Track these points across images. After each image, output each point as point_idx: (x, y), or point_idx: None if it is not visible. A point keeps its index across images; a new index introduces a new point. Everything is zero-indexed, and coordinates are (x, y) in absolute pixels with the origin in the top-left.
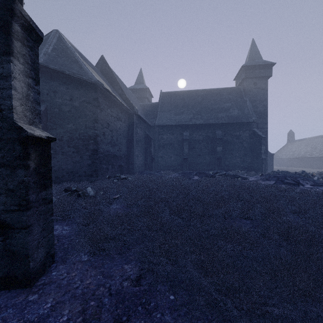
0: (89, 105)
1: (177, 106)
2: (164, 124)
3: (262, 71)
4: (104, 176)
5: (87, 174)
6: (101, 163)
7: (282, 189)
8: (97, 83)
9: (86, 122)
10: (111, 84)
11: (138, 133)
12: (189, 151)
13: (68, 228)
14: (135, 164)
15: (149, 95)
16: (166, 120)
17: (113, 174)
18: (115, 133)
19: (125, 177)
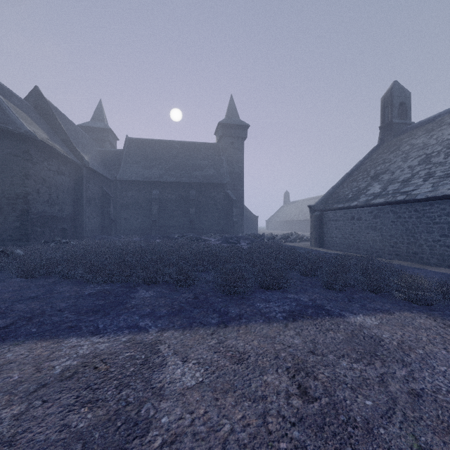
0: (17, 158)
1: (147, 158)
2: (129, 179)
3: (238, 131)
4: (39, 241)
5: (14, 239)
6: (34, 225)
7: (211, 245)
8: (28, 134)
9: (12, 178)
10: (50, 126)
11: (89, 190)
12: (160, 212)
13: (0, 274)
14: (84, 227)
15: (112, 138)
16: (132, 174)
17: (52, 239)
18: (55, 190)
19: (67, 241)
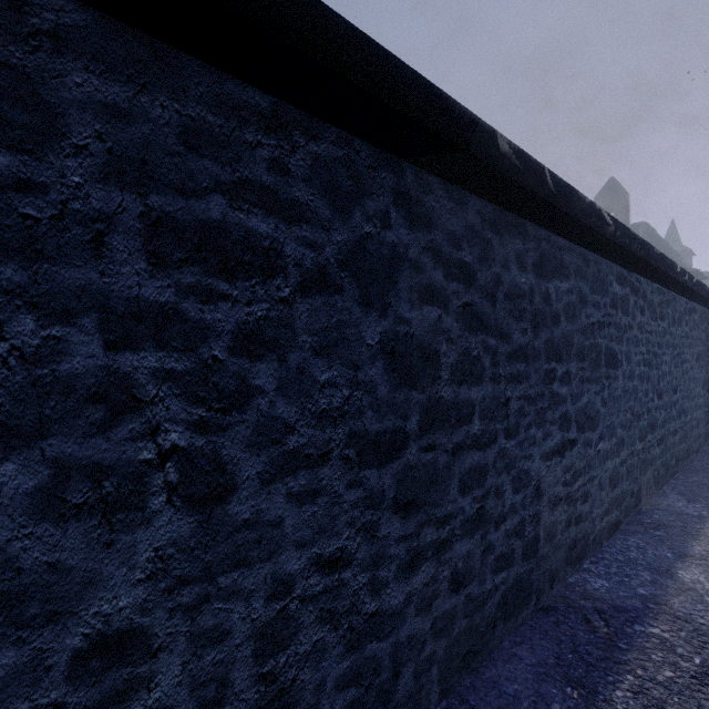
0: None
1: None
2: None
3: None
4: None
5: None
6: None
7: None
8: None
9: None
10: None
11: None
12: None
13: None
14: None
15: (689, 258)
16: None
17: None
18: None
19: None
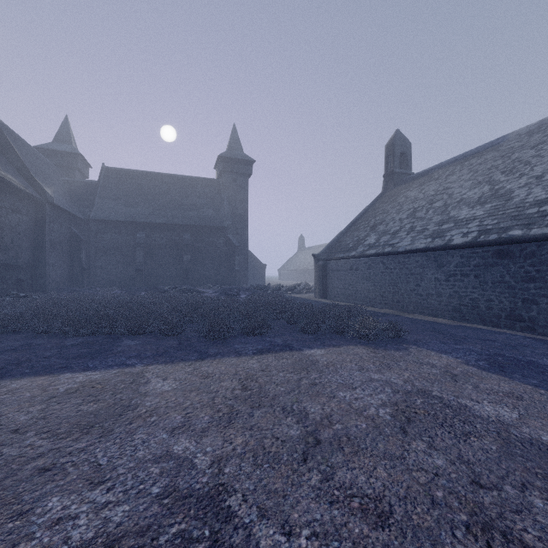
0: None
1: (129, 193)
2: (106, 218)
3: (241, 167)
4: None
5: None
6: None
7: (205, 297)
8: None
9: None
10: None
11: (54, 232)
12: (146, 259)
13: None
14: (48, 277)
15: (82, 165)
16: (110, 212)
17: (5, 292)
18: (8, 232)
19: (27, 295)
